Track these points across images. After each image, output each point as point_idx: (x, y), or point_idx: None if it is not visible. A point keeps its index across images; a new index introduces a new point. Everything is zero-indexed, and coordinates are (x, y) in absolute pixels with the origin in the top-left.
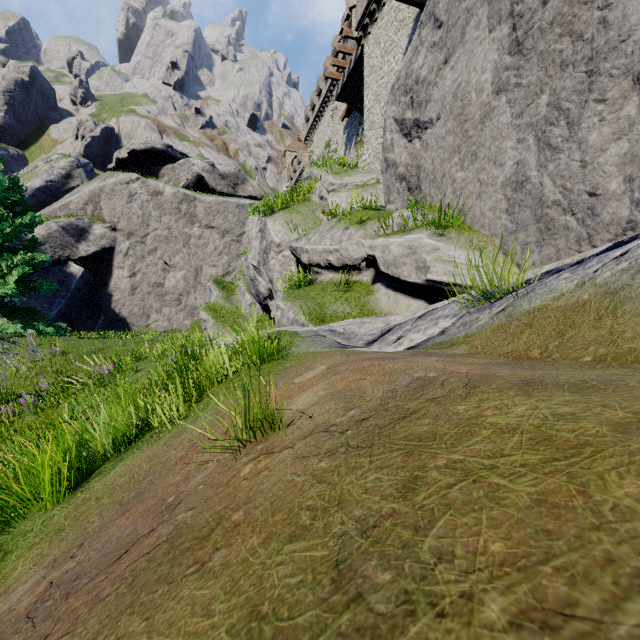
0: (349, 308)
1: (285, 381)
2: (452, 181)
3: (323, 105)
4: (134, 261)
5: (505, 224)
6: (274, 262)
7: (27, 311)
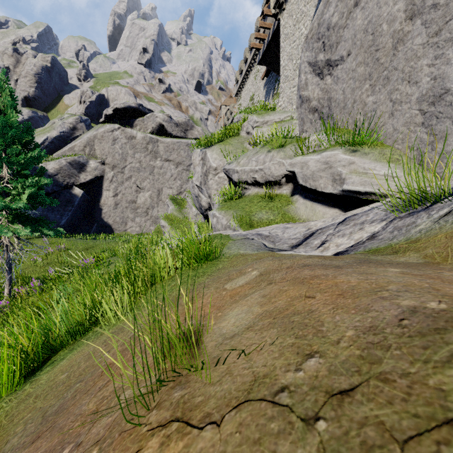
0: (272, 216)
1: (216, 285)
2: (363, 105)
3: (248, 70)
4: (116, 185)
5: (421, 136)
6: (212, 182)
7: (37, 220)
